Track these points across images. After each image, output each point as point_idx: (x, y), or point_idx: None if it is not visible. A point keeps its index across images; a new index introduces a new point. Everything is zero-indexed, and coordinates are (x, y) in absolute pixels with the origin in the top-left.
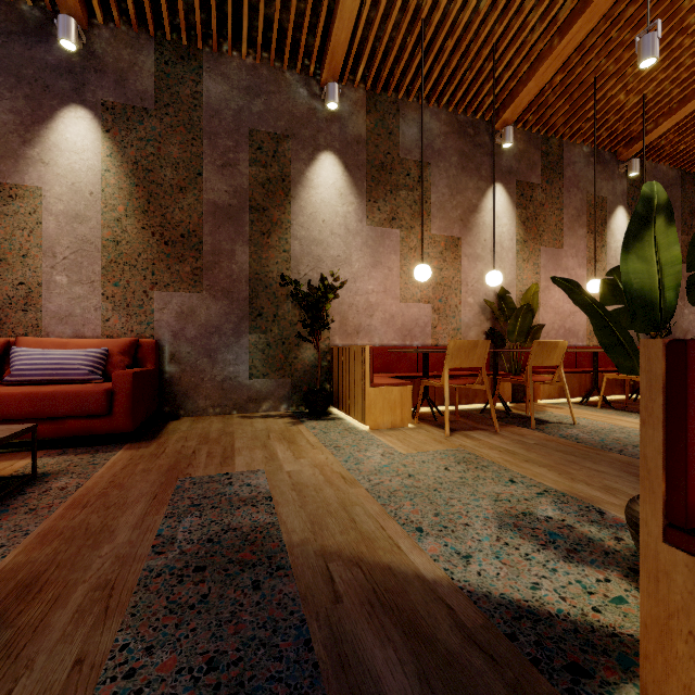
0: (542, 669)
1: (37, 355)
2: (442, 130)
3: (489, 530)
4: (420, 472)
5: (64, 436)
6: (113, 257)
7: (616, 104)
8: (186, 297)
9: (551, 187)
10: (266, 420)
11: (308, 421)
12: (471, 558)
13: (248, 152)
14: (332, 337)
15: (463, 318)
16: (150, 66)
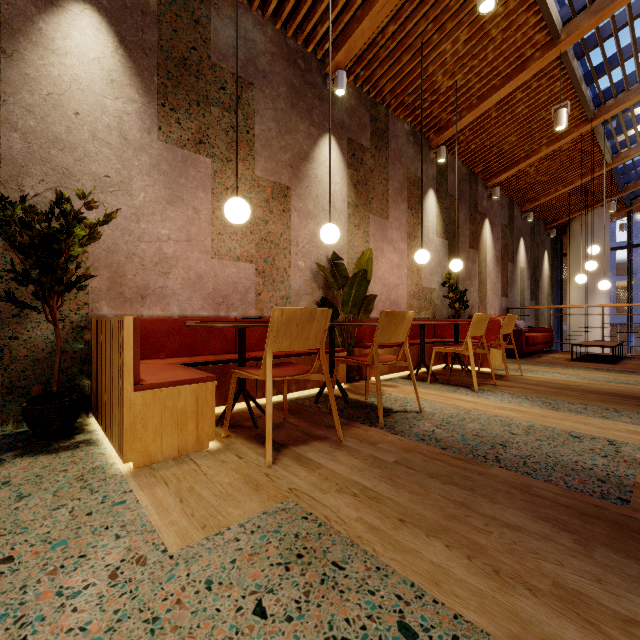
0: None
1: None
2: (268, 48)
3: None
4: None
5: None
6: None
7: (434, 84)
8: None
9: (379, 154)
10: None
11: (11, 462)
12: None
13: None
14: (95, 302)
15: (293, 285)
16: None
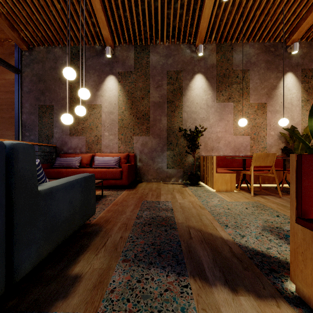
0: (258, 267)
1: (101, 159)
2: (255, 52)
3: (257, 230)
4: (233, 208)
5: (109, 185)
6: (121, 125)
7: None
8: (144, 137)
9: None
10: (173, 185)
11: (189, 186)
12: (245, 236)
13: (166, 80)
14: (201, 152)
15: (267, 142)
16: (132, 56)
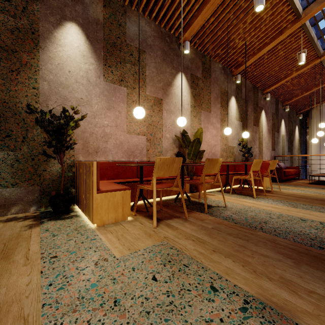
0: None
1: None
2: (152, 34)
3: None
4: (128, 292)
5: None
6: None
7: (234, 44)
8: None
9: (206, 80)
10: (5, 225)
11: (47, 222)
12: None
13: None
14: (77, 155)
15: (163, 146)
16: None
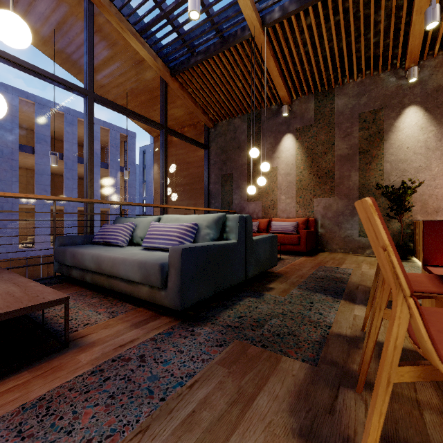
0: None
1: (278, 224)
2: None
3: None
4: None
5: (286, 250)
6: (299, 187)
7: None
8: (327, 199)
9: None
10: (365, 257)
11: None
12: None
13: (357, 125)
14: (414, 215)
15: None
16: (312, 106)
